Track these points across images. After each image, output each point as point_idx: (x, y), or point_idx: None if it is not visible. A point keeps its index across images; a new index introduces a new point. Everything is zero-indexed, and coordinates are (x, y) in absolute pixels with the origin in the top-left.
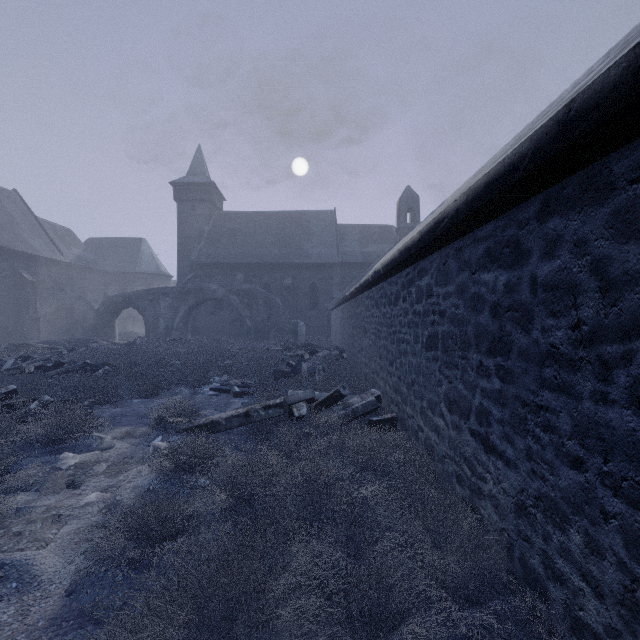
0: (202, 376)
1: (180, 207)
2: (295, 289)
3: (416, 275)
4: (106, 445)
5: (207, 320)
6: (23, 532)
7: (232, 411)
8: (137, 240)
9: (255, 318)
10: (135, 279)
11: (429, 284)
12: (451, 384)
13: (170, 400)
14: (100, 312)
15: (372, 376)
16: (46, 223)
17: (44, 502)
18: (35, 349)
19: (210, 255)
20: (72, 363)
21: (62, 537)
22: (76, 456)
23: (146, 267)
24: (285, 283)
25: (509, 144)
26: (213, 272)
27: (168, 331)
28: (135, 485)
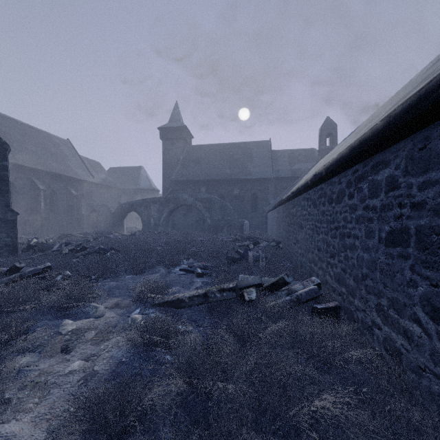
0: (175, 259)
1: (164, 144)
2: (241, 197)
3: (369, 170)
4: (99, 313)
5: (181, 219)
6: (12, 399)
7: (193, 291)
8: (138, 168)
9: (213, 218)
10: (137, 193)
11: (392, 176)
12: (437, 288)
13: (151, 277)
14: (115, 214)
15: (309, 265)
16: (85, 159)
17: (40, 366)
18: (75, 238)
19: (183, 175)
20: (92, 248)
21: (41, 408)
22: (73, 323)
23: (143, 185)
24: (234, 193)
25: (426, 68)
26: (185, 187)
27: (156, 227)
28: (111, 355)
